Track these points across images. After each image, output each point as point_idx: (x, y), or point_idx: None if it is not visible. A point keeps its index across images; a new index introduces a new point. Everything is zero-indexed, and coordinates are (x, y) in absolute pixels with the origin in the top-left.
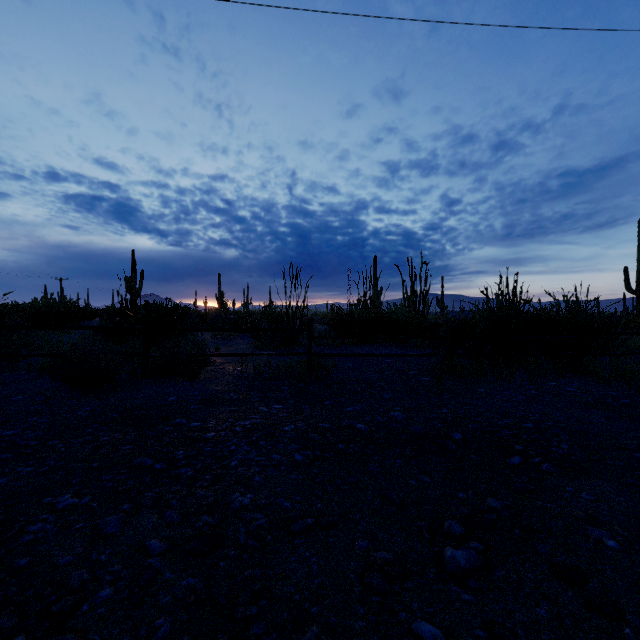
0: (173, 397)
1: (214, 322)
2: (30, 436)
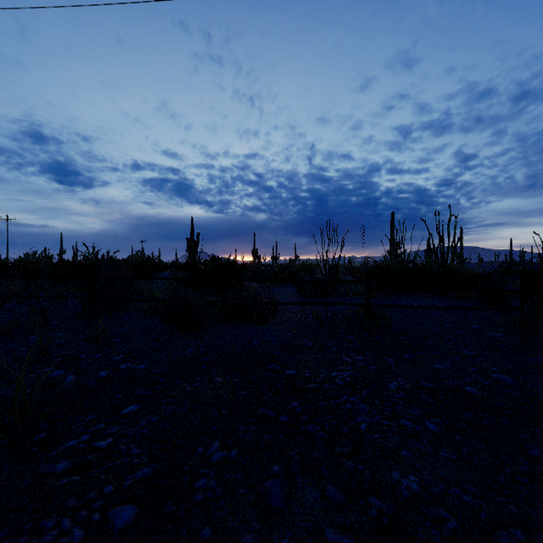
0: (256, 341)
1: (255, 273)
2: (157, 372)
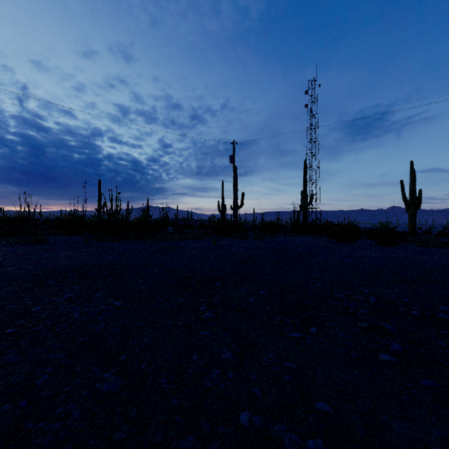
0: None
1: None
2: None
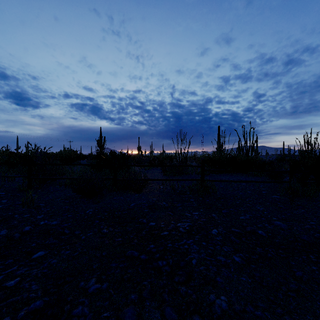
0: (133, 204)
1: (139, 161)
2: (65, 226)
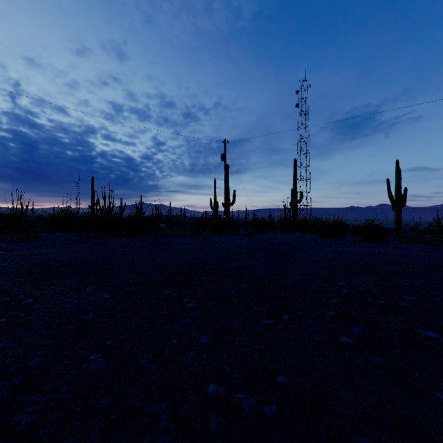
0: None
1: None
2: None
